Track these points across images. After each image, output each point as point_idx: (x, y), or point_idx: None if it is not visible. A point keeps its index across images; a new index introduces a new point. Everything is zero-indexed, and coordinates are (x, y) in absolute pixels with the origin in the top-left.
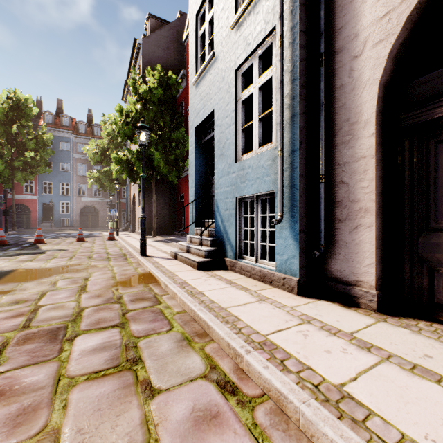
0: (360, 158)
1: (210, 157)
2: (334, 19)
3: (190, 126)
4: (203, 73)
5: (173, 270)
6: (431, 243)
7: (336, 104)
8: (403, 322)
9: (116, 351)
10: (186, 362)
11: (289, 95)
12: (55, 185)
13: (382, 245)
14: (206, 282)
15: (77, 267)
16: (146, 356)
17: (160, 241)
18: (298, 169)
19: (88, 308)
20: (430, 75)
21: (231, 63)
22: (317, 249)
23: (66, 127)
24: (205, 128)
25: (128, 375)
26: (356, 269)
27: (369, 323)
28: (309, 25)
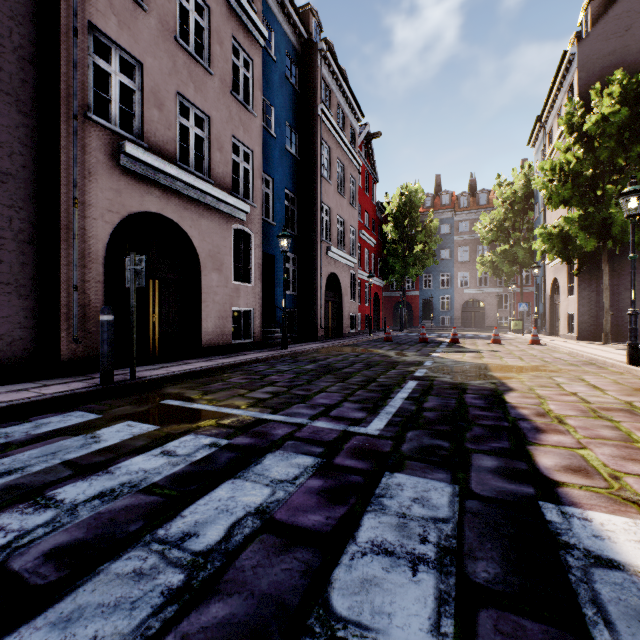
0: None
1: None
2: None
3: None
4: None
5: None
6: None
7: None
8: None
9: None
10: None
11: None
12: (434, 278)
13: None
14: None
15: (548, 368)
16: None
17: None
18: None
19: (633, 402)
20: None
21: None
22: None
23: (446, 205)
24: None
25: None
26: None
27: None
28: None
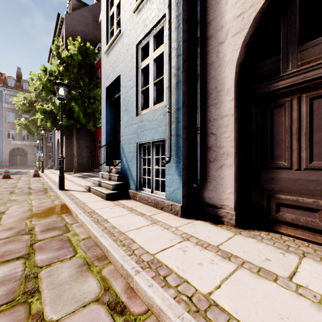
0: (224, 116)
1: (118, 111)
2: (207, 14)
3: (102, 86)
4: (112, 45)
5: (85, 201)
6: (269, 177)
7: (208, 76)
8: (251, 233)
9: (14, 284)
10: (83, 287)
11: (175, 67)
12: None
13: (238, 179)
14: (112, 210)
15: None
16: (44, 285)
17: (80, 176)
18: (182, 122)
19: None
20: (268, 61)
21: (133, 39)
22: (195, 182)
23: None
24: (114, 88)
25: (21, 310)
26: (221, 196)
27: (230, 236)
28: (189, 16)
